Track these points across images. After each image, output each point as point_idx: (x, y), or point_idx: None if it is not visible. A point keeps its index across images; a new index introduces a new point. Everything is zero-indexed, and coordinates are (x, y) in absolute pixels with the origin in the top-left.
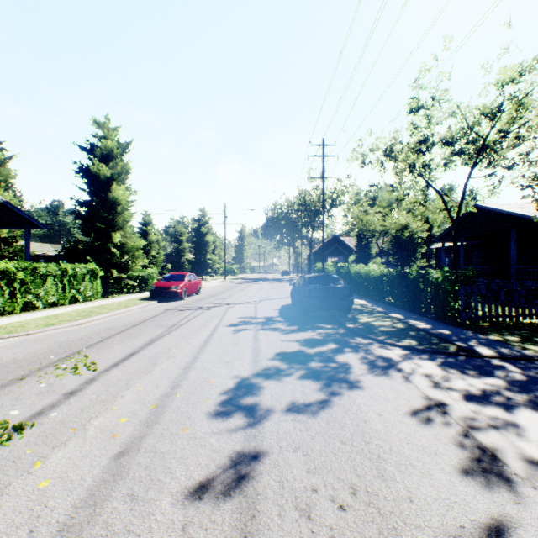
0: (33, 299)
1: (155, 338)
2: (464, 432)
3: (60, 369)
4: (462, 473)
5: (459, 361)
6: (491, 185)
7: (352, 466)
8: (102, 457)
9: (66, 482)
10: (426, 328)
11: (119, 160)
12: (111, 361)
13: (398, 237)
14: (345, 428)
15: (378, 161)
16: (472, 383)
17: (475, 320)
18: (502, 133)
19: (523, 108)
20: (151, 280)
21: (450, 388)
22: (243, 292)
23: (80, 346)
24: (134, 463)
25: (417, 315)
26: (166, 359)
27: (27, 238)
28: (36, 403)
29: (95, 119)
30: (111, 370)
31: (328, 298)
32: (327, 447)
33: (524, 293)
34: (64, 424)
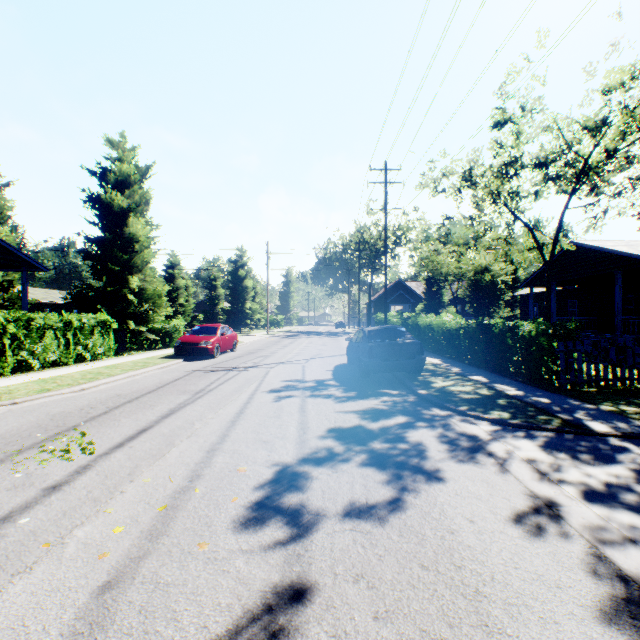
0: (27, 358)
1: (175, 408)
2: (593, 550)
3: (45, 452)
4: (603, 621)
5: (567, 440)
6: (594, 217)
7: (440, 607)
8: (80, 592)
9: (19, 637)
10: (518, 395)
11: (137, 188)
12: (114, 441)
13: (476, 281)
14: (426, 543)
15: (454, 188)
16: (590, 473)
17: (578, 385)
18: (608, 152)
19: (635, 121)
20: (177, 333)
21: (561, 481)
22: (288, 349)
23: (78, 420)
24: (124, 603)
25: (504, 378)
26: (187, 437)
27: (24, 282)
28: (3, 503)
29: (108, 138)
30: (112, 453)
31: (393, 356)
32: (402, 575)
33: (639, 351)
34: (35, 535)
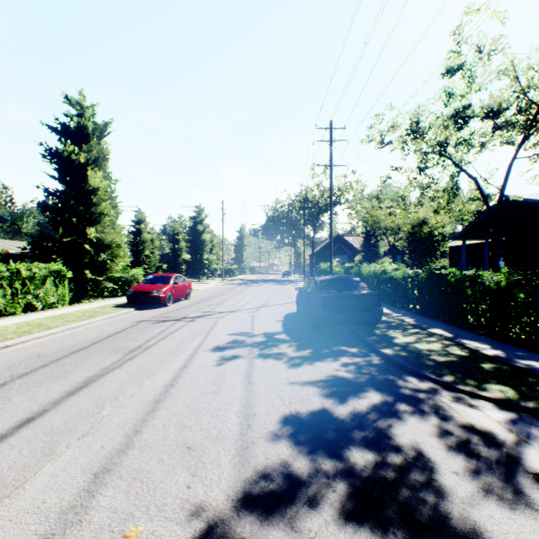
0: None
1: (93, 377)
2: None
3: None
4: None
5: None
6: None
7: None
8: None
9: None
10: (500, 356)
11: (95, 143)
12: None
13: (414, 234)
14: None
15: (399, 142)
16: None
17: None
18: None
19: None
20: (135, 282)
21: None
22: (240, 296)
23: None
24: None
25: (467, 331)
26: (79, 437)
27: None
28: None
29: (66, 95)
30: None
31: (349, 308)
32: None
33: None
34: None
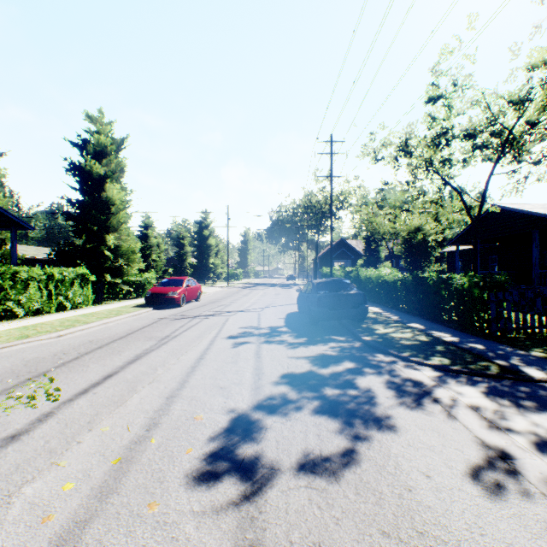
0: (13, 307)
1: (140, 354)
2: None
3: (12, 398)
4: None
5: (507, 386)
6: (516, 181)
7: None
8: None
9: None
10: (454, 341)
11: (113, 157)
12: (80, 387)
13: (410, 240)
14: (384, 503)
15: (391, 157)
16: (537, 421)
17: (508, 332)
18: (530, 124)
19: None
20: (149, 285)
21: (510, 430)
22: (246, 298)
23: (49, 365)
24: None
25: (439, 325)
26: (148, 383)
27: (13, 240)
28: None
29: (87, 113)
30: (76, 400)
31: (339, 305)
32: (362, 544)
33: None
34: None
